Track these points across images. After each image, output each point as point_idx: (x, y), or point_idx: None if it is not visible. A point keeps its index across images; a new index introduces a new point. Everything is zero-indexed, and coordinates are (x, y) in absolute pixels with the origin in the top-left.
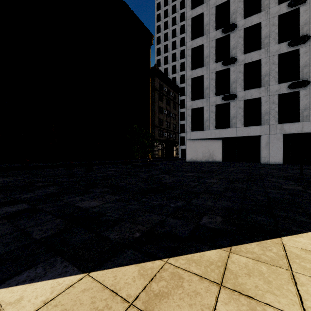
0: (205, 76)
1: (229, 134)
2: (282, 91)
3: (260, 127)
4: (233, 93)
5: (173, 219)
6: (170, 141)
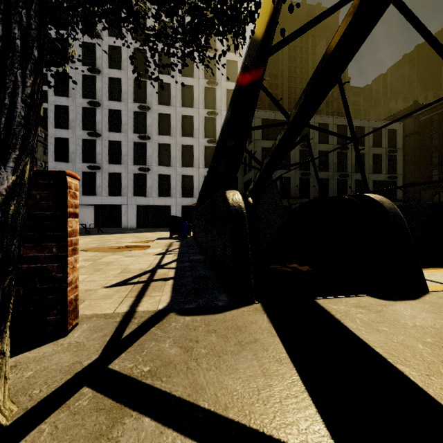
0: (71, 139)
1: (96, 202)
2: (136, 171)
3: (121, 197)
4: (99, 164)
5: None
6: None
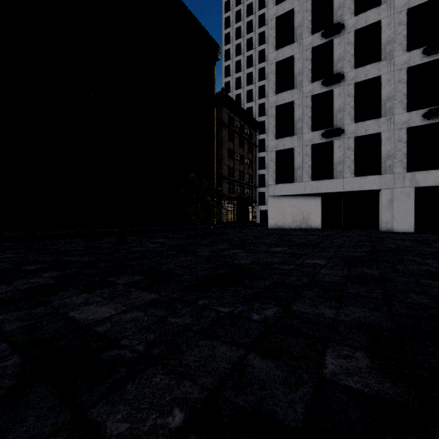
0: (296, 102)
1: (332, 188)
2: (413, 122)
3: (379, 176)
4: (338, 127)
5: (262, 359)
6: (244, 198)
